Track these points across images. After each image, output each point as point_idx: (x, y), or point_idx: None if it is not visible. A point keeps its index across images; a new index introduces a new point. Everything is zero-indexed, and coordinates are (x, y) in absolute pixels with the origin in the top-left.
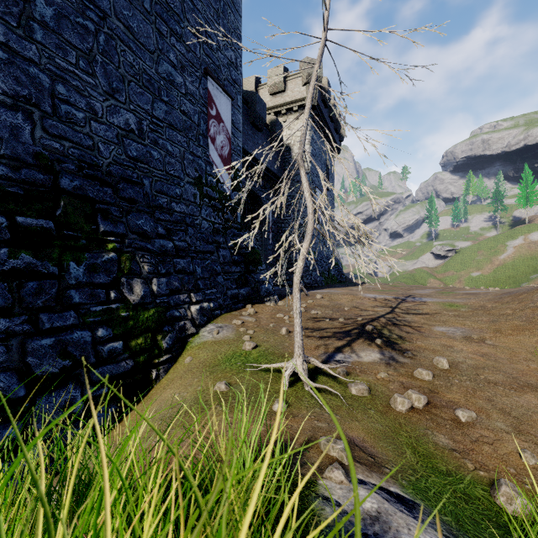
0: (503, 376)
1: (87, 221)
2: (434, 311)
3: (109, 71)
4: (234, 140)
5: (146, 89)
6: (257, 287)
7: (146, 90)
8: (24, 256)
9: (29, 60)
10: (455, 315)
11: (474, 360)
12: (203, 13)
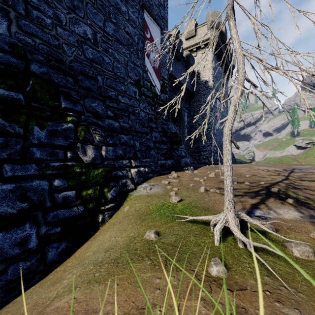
0: None
1: (52, 99)
2: None
3: None
4: (162, 58)
5: (99, 11)
6: (179, 159)
7: (99, 11)
8: None
9: None
10: None
11: None
12: None
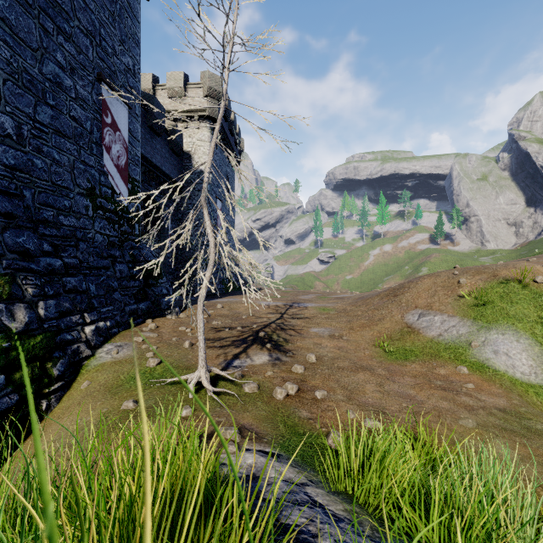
0: (349, 362)
1: None
2: (312, 315)
3: None
4: (131, 150)
5: (27, 90)
6: (158, 300)
7: (27, 91)
8: None
9: None
10: (326, 318)
11: (333, 353)
12: (96, 13)
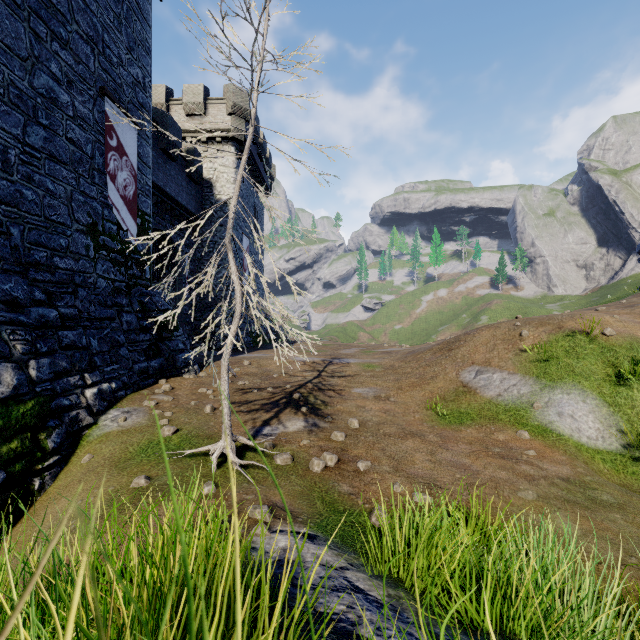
0: (396, 428)
1: None
2: (355, 373)
3: None
4: (141, 178)
5: (15, 107)
6: (173, 356)
7: (15, 108)
8: None
9: None
10: (371, 376)
11: (379, 417)
12: (98, 15)
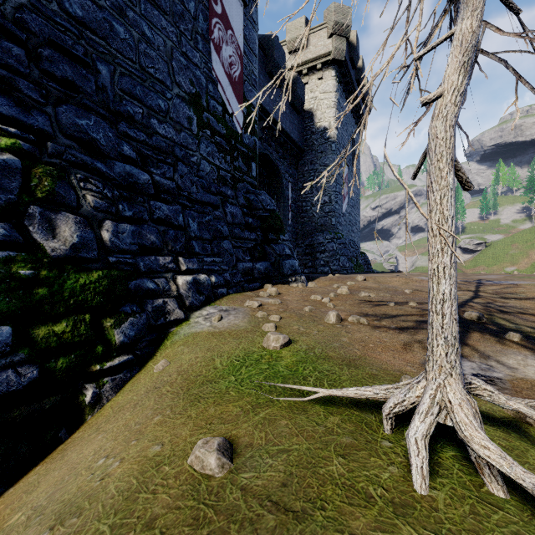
0: None
1: None
2: None
3: None
4: (247, 64)
5: None
6: (279, 262)
7: None
8: None
9: None
10: None
11: None
12: None
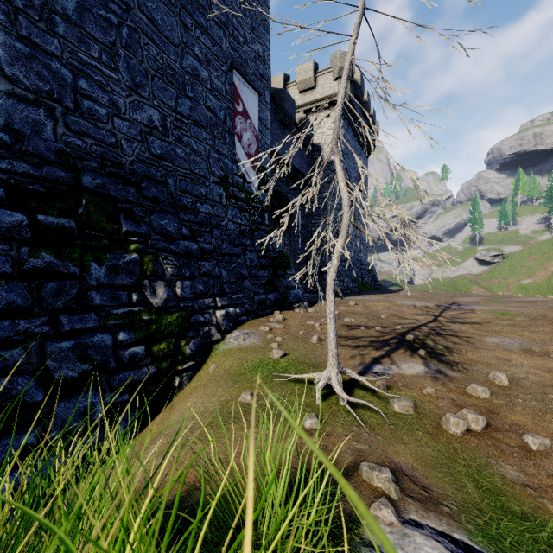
0: None
1: (110, 220)
2: (484, 320)
3: (132, 65)
4: (261, 138)
5: (170, 84)
6: (286, 292)
7: (170, 85)
8: (45, 256)
9: (51, 55)
10: (509, 325)
11: (538, 376)
12: (229, 4)
